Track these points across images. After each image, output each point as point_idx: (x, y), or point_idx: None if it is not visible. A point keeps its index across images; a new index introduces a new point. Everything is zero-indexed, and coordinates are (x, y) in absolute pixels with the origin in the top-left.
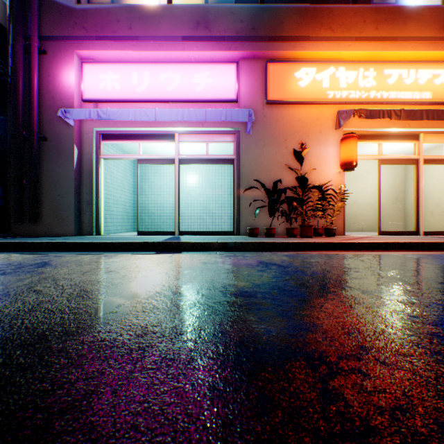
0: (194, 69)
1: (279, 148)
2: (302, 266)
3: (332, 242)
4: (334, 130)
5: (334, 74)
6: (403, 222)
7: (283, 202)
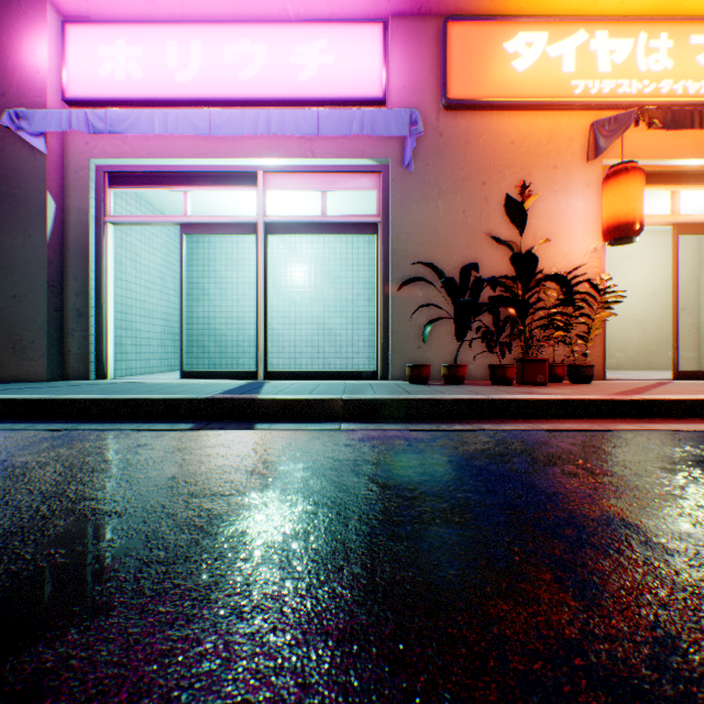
0: (295, 36)
1: (470, 201)
2: (598, 486)
3: (612, 399)
4: (583, 163)
5: (586, 45)
6: (695, 352)
7: (484, 310)
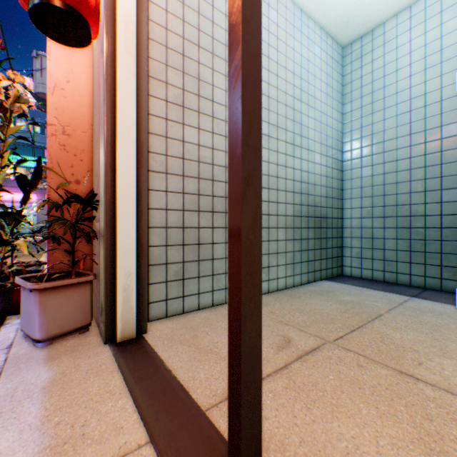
0: None
1: None
2: None
3: None
4: None
5: None
6: None
7: None
